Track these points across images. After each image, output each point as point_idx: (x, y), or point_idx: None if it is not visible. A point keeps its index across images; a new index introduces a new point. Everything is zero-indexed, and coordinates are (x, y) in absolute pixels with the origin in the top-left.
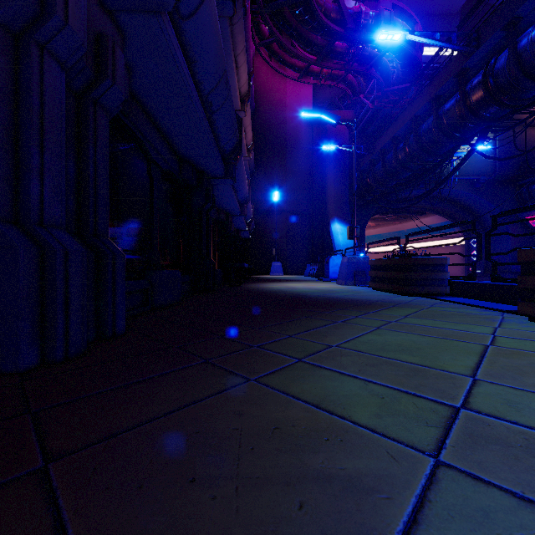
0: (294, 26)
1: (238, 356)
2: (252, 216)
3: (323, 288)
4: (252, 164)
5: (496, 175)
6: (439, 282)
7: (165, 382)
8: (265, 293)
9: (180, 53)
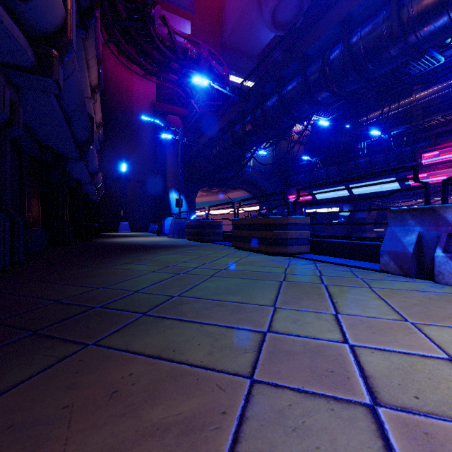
0: (138, 41)
1: (97, 264)
2: (102, 182)
3: (156, 240)
4: (102, 137)
5: (274, 169)
6: (217, 234)
7: (67, 271)
8: (112, 244)
9: (56, 102)
